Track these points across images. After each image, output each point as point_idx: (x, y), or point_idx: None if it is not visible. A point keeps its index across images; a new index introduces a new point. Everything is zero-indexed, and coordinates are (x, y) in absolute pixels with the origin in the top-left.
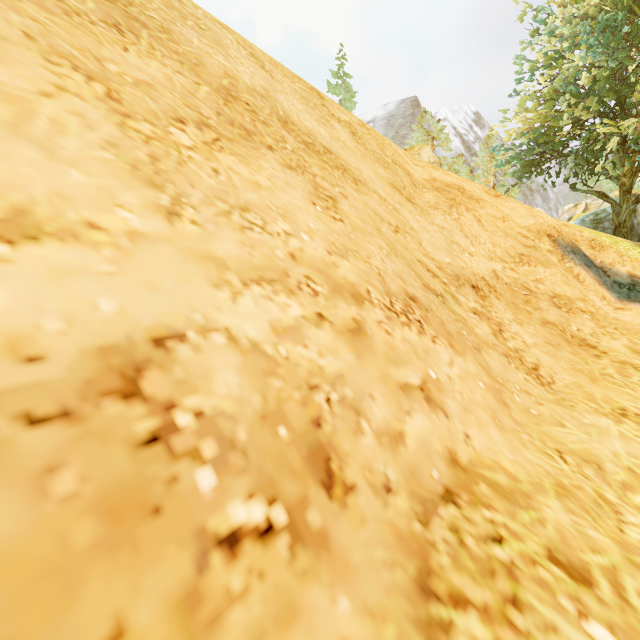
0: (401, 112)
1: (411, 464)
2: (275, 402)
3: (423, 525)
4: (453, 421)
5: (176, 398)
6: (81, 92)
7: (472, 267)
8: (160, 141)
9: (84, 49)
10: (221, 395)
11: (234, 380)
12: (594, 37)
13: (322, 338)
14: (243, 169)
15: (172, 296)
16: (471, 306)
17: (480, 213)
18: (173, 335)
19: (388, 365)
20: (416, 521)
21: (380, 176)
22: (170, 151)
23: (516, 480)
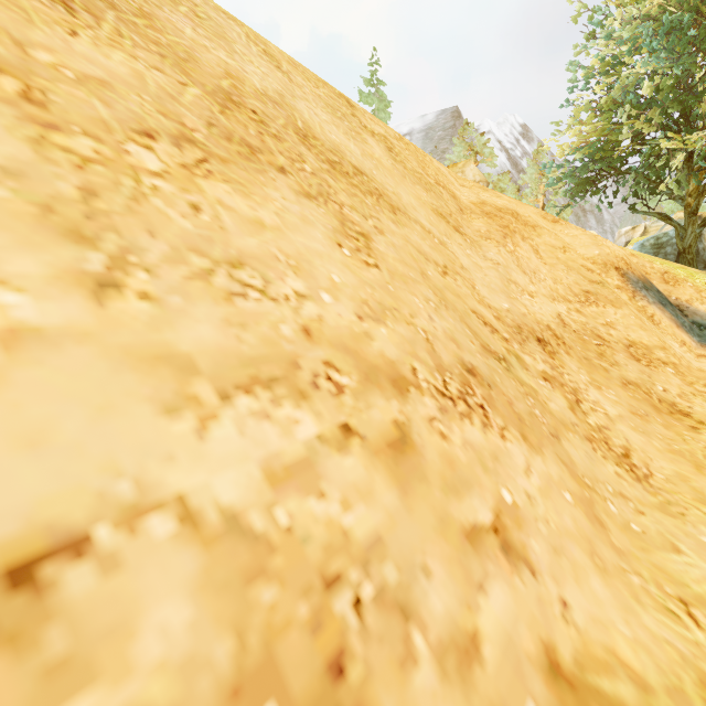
0: (441, 124)
1: (494, 704)
2: (261, 643)
3: None
4: (543, 580)
5: None
6: None
7: (534, 312)
8: (106, 165)
9: None
10: (148, 668)
11: (182, 617)
12: (657, 41)
13: (348, 471)
14: (240, 202)
15: (74, 452)
16: (540, 369)
17: (537, 242)
18: (60, 546)
19: (447, 497)
20: None
21: (422, 201)
22: (121, 180)
23: (647, 689)
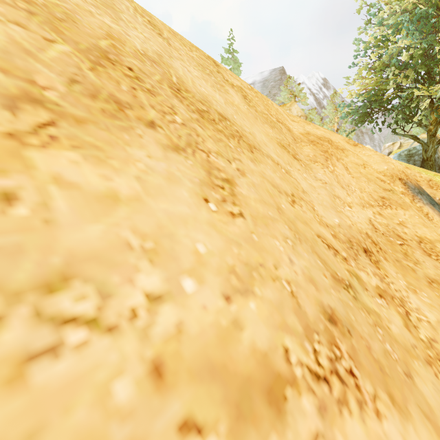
0: (272, 77)
1: None
2: None
3: None
4: None
5: None
6: None
7: (355, 222)
8: None
9: None
10: None
11: None
12: (412, 25)
13: None
14: (89, 172)
15: None
16: (374, 284)
17: (346, 161)
18: None
19: None
20: None
21: (270, 137)
22: None
23: None
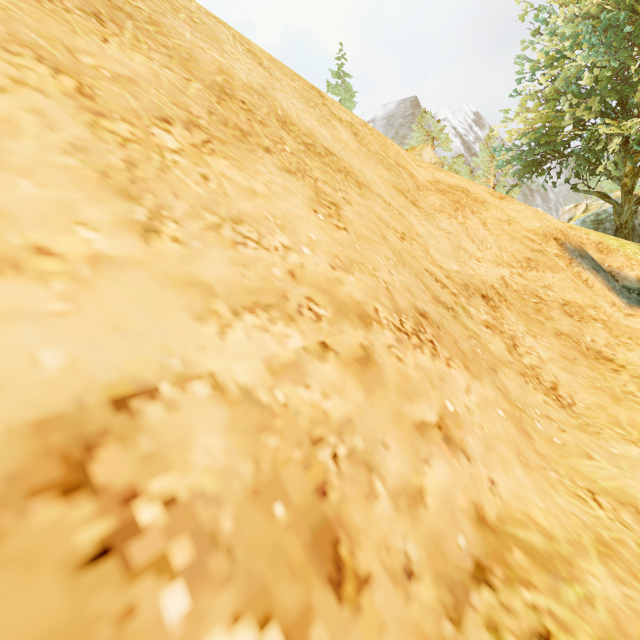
0: (401, 112)
1: (434, 532)
2: (270, 468)
3: (455, 625)
4: (476, 464)
5: (139, 482)
6: (44, 86)
7: (480, 274)
8: (139, 144)
9: (53, 38)
10: (201, 469)
11: (219, 444)
12: (596, 36)
13: (326, 373)
14: (237, 174)
15: (143, 337)
16: (483, 319)
17: (485, 216)
18: (141, 391)
19: (401, 400)
20: (446, 620)
21: (384, 179)
22: (151, 155)
23: (552, 539)
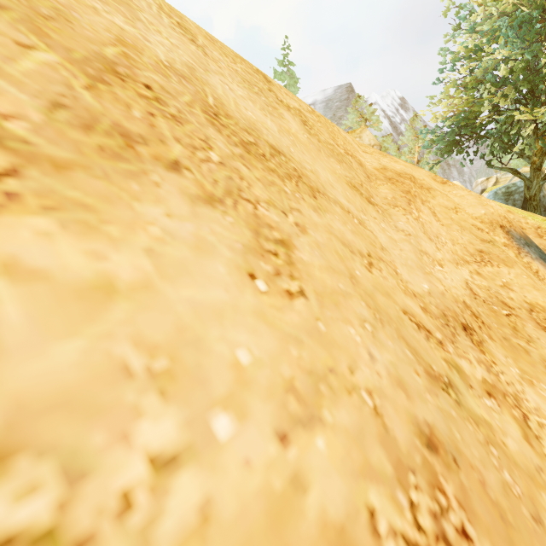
0: (338, 96)
1: None
2: None
3: None
4: None
5: None
6: None
7: (449, 287)
8: None
9: None
10: None
11: None
12: (512, 32)
13: None
14: (68, 249)
15: None
16: (479, 378)
17: (433, 204)
18: None
19: None
20: None
21: (337, 175)
22: None
23: None
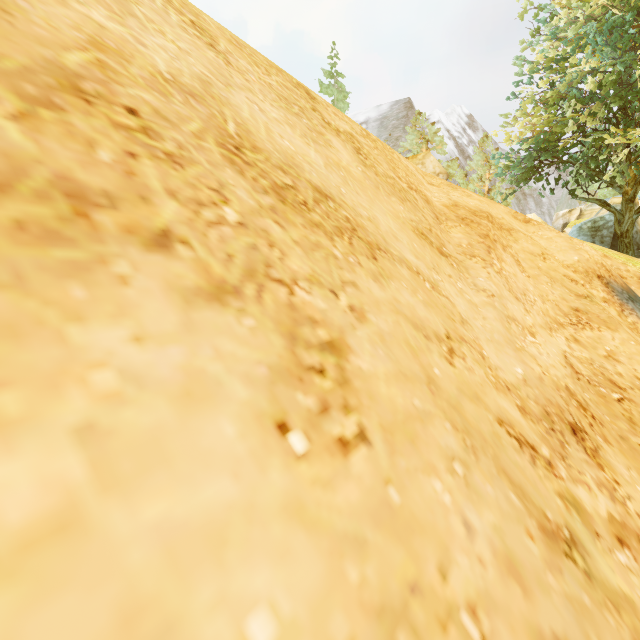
0: (394, 114)
1: None
2: None
3: None
4: None
5: None
6: None
7: (547, 367)
8: None
9: None
10: None
11: None
12: (602, 38)
13: None
14: None
15: None
16: (604, 514)
17: (515, 249)
18: None
19: None
20: None
21: (401, 220)
22: None
23: None
